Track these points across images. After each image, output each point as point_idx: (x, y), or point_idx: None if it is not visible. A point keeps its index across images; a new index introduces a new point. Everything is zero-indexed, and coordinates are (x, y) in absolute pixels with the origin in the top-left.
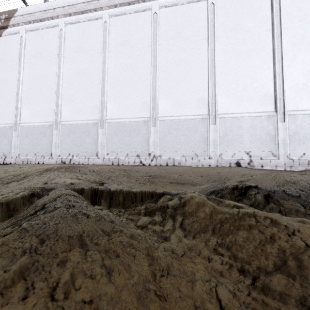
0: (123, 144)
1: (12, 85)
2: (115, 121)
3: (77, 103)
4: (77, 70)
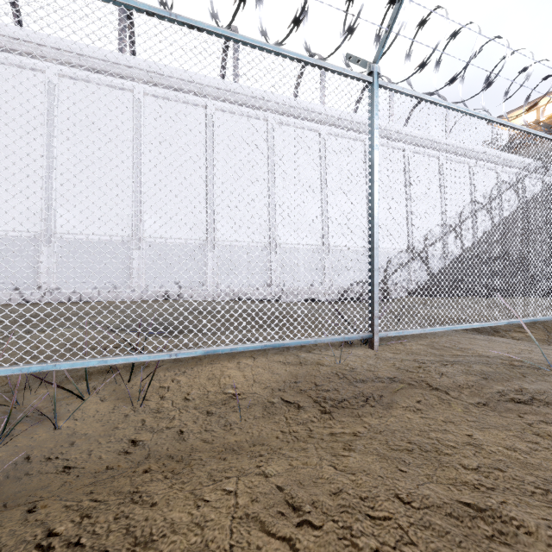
0: None
1: None
2: None
3: None
4: None
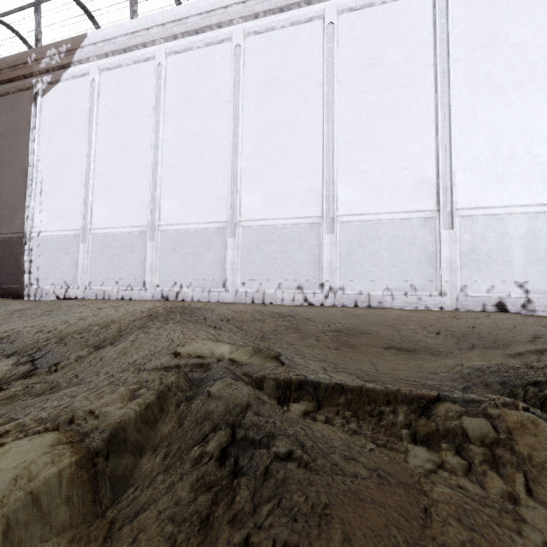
0: (272, 266)
1: (78, 164)
2: (256, 224)
3: (188, 193)
4: (187, 134)
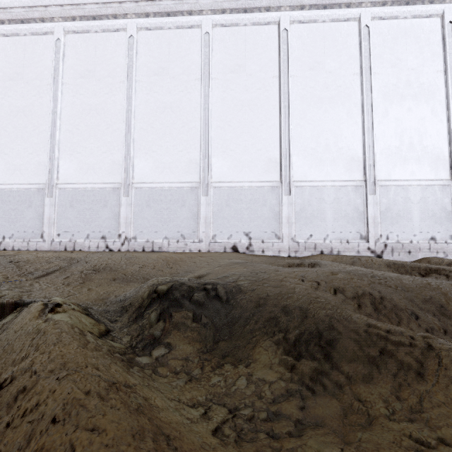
0: (83, 221)
1: None
2: (70, 187)
3: (13, 158)
4: (13, 107)
